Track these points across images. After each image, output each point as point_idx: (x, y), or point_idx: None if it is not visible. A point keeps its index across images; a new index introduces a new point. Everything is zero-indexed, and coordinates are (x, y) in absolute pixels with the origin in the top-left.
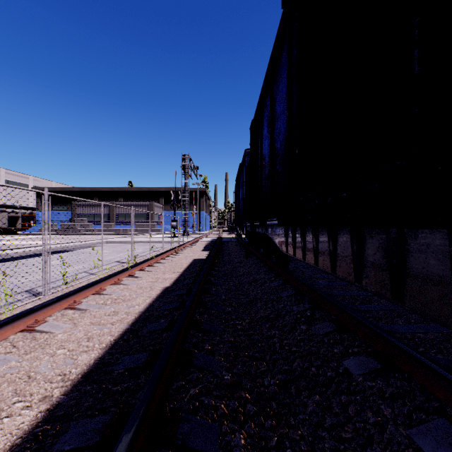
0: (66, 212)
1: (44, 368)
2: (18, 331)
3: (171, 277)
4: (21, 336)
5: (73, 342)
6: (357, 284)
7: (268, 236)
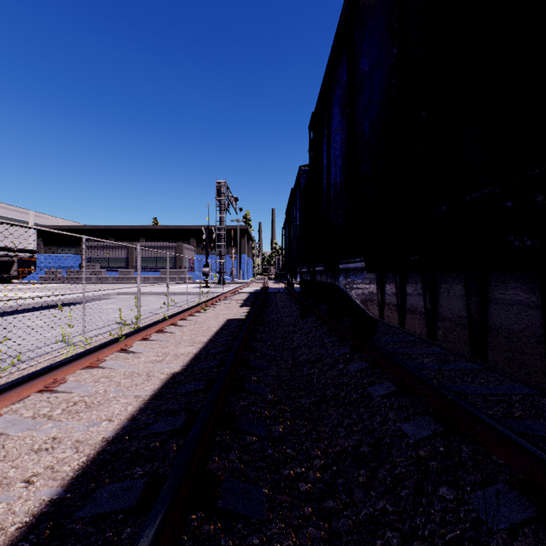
0: (74, 255)
1: None
2: None
3: (188, 352)
4: None
5: None
6: None
7: (337, 288)
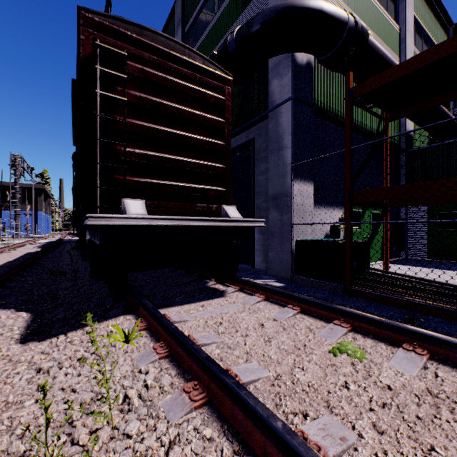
0: None
1: None
2: None
3: (11, 258)
4: None
5: None
6: None
7: None
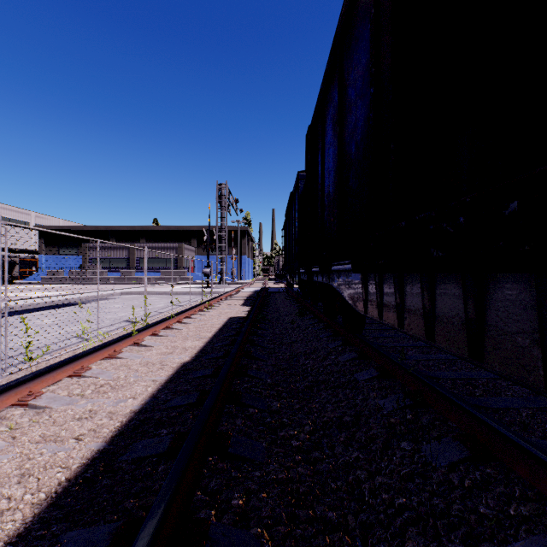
0: (75, 256)
1: None
2: None
3: (195, 345)
4: None
5: None
6: None
7: (331, 288)
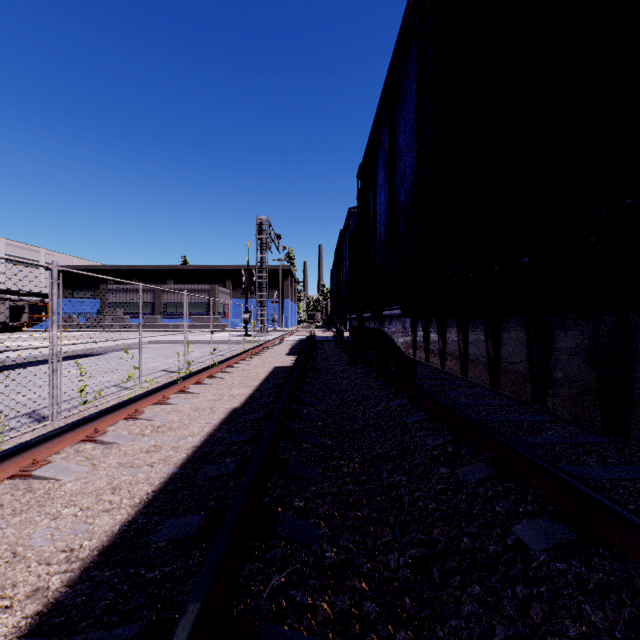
0: (92, 300)
1: (39, 539)
2: (6, 477)
3: (242, 393)
4: (9, 485)
5: (88, 496)
6: (537, 405)
7: (383, 334)
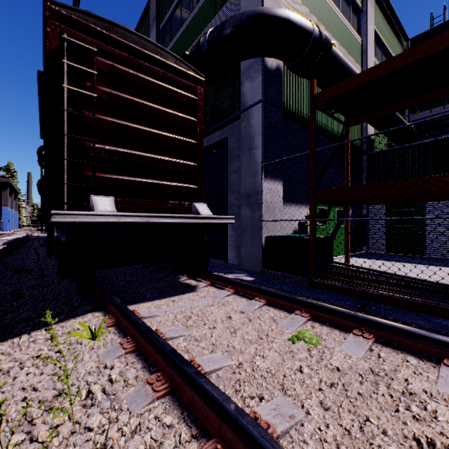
0: None
1: None
2: None
3: None
4: None
5: None
6: None
7: None
